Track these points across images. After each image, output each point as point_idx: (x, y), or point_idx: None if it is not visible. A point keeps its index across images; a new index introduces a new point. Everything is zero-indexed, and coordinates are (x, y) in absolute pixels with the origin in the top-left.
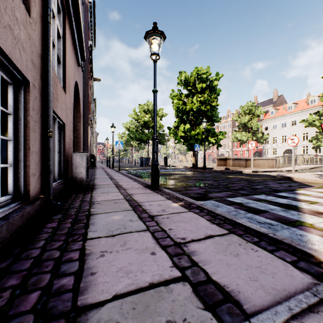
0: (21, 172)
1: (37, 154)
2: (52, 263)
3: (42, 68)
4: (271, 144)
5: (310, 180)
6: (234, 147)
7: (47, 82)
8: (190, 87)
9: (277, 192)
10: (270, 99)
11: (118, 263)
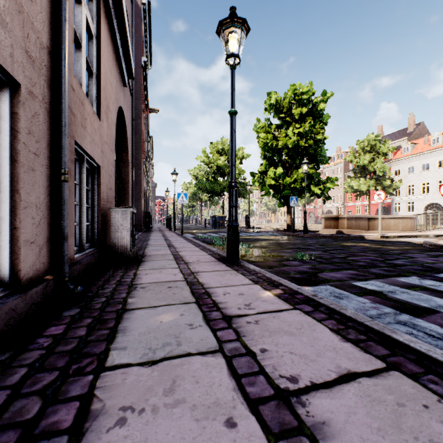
0: (6, 238)
1: (38, 208)
2: (12, 438)
3: (50, 70)
4: (404, 196)
5: None
6: (347, 201)
7: (59, 92)
8: (283, 114)
9: (438, 272)
10: (403, 129)
11: None
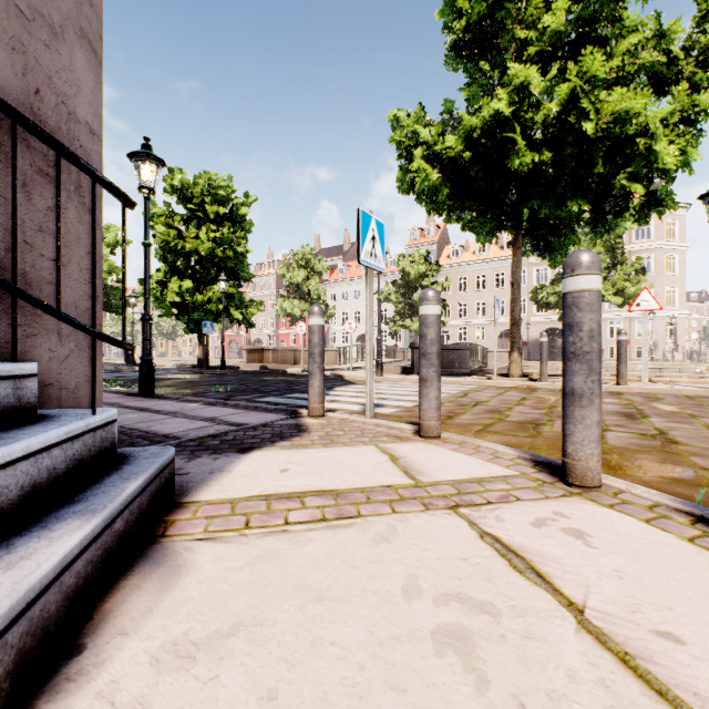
0: None
1: None
2: None
3: None
4: (340, 325)
5: (359, 378)
6: (281, 327)
7: None
8: (192, 205)
9: None
10: (340, 246)
11: (169, 427)
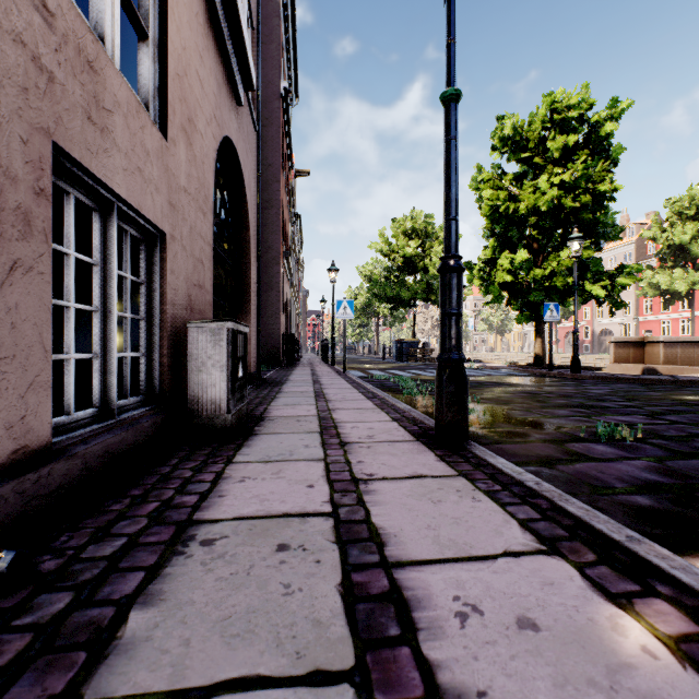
0: None
1: None
2: None
3: None
4: None
5: None
6: (642, 312)
7: None
8: (527, 153)
9: None
10: None
11: None
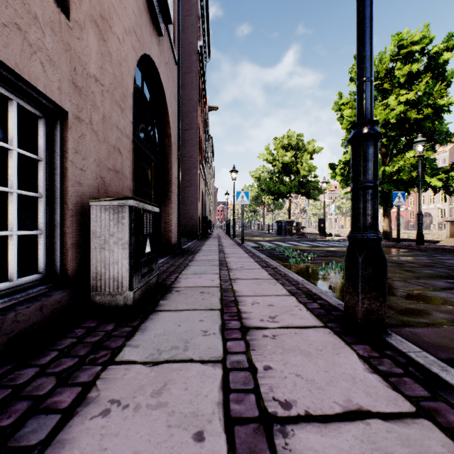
0: None
1: None
2: None
3: None
4: None
5: None
6: None
7: None
8: (377, 81)
9: None
10: None
11: None
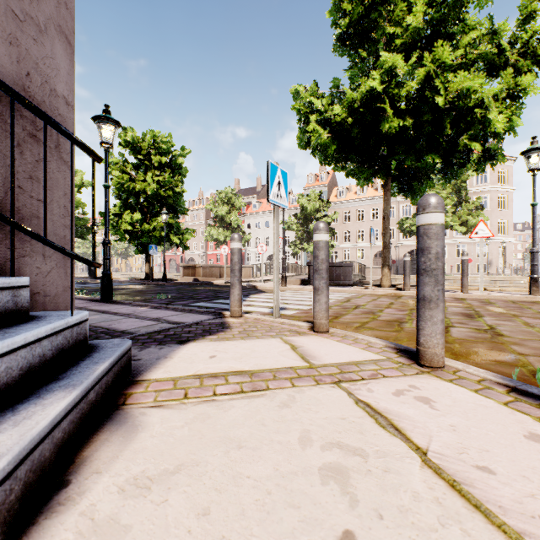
0: None
1: None
2: None
3: None
4: (254, 247)
5: (269, 288)
6: (209, 249)
7: None
8: (141, 156)
9: None
10: (254, 187)
11: (125, 325)
